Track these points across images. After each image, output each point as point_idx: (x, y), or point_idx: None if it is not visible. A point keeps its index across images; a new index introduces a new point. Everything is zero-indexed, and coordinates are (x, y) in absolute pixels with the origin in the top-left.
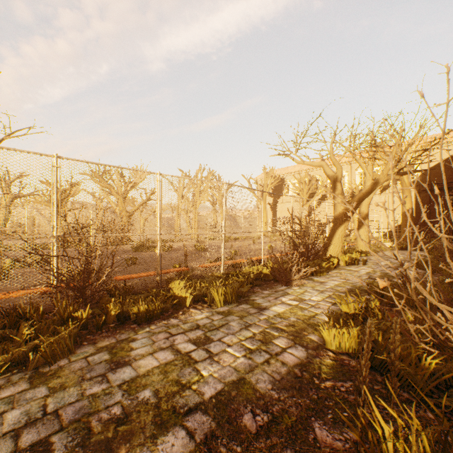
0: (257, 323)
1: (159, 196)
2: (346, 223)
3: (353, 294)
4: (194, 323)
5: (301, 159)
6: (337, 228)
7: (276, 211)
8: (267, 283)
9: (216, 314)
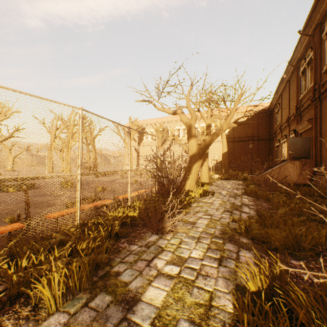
0: None
1: None
2: (199, 161)
3: (229, 239)
4: None
5: (162, 106)
6: (192, 165)
7: (139, 152)
8: (135, 229)
9: None
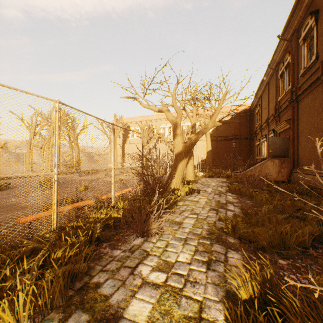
0: None
1: None
2: (185, 159)
3: (217, 239)
4: None
5: (148, 103)
6: (178, 163)
7: (124, 150)
8: (118, 232)
9: None
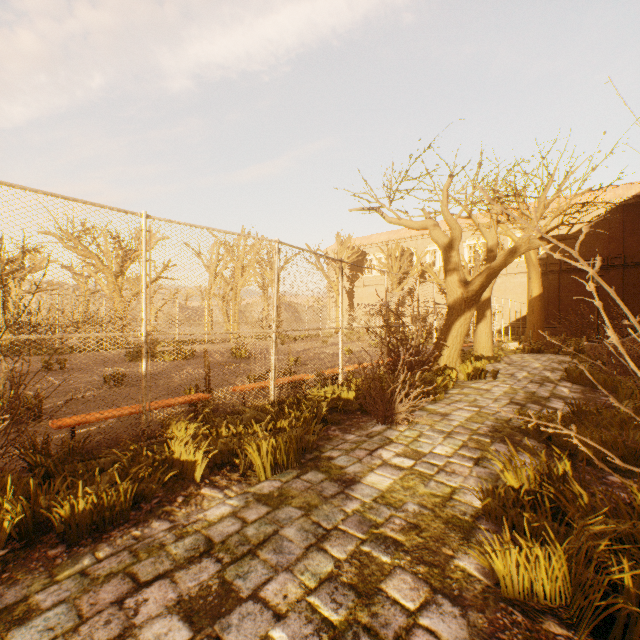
0: (341, 527)
1: (145, 259)
2: (467, 314)
3: (503, 439)
4: (201, 534)
5: (397, 216)
6: (453, 322)
7: (354, 298)
8: (350, 417)
9: (255, 503)
